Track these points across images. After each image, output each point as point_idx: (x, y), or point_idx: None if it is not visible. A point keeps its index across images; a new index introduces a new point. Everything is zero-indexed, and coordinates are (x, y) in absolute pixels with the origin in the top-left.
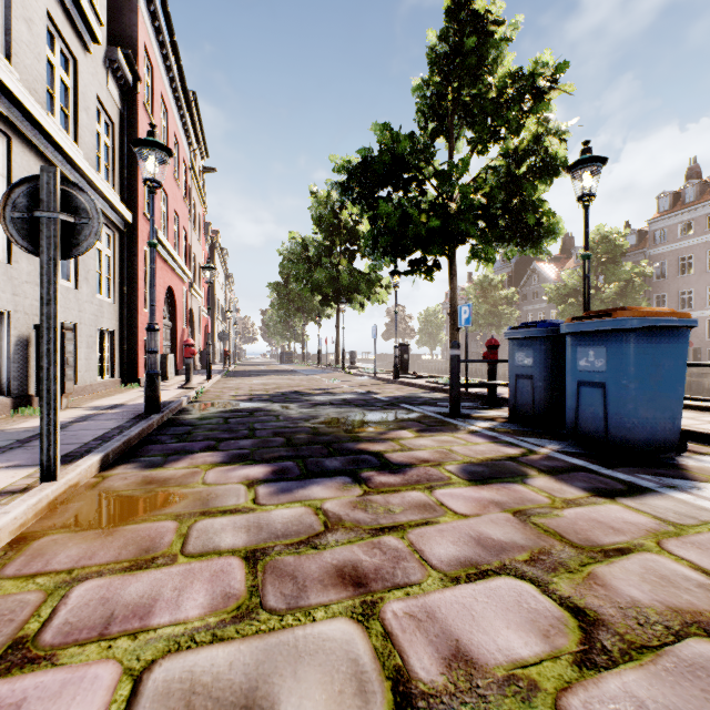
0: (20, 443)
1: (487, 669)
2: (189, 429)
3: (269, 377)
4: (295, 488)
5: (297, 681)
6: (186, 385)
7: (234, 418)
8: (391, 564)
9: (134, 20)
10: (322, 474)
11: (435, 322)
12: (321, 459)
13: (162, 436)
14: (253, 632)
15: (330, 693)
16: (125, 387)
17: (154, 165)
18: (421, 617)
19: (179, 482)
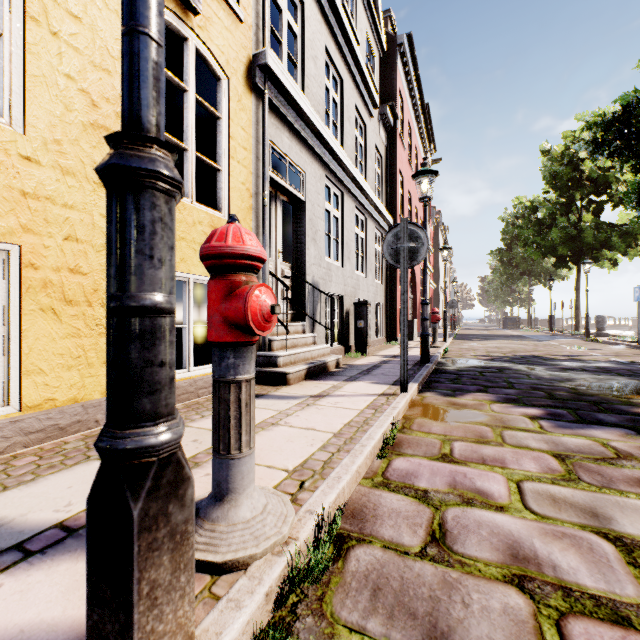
0: (366, 372)
1: None
2: (455, 376)
3: (497, 341)
4: (574, 428)
5: (625, 515)
6: (433, 344)
7: (487, 373)
8: None
9: (394, 77)
10: (598, 423)
11: None
12: (592, 413)
13: (439, 379)
14: (580, 488)
15: None
16: (389, 344)
17: (426, 187)
18: None
19: (473, 407)
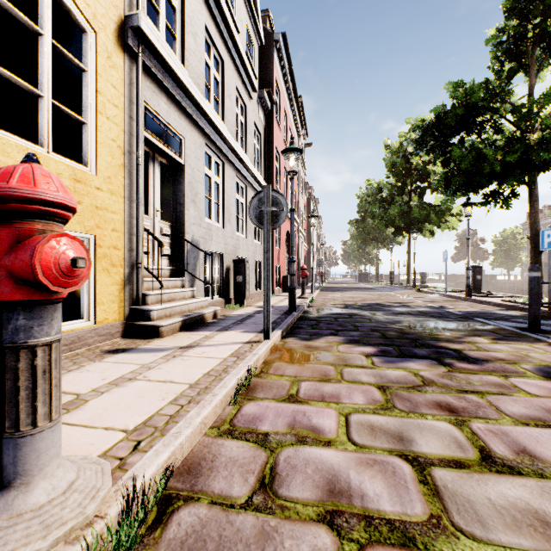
0: (240, 321)
1: (545, 461)
2: (315, 323)
3: (353, 292)
4: (397, 361)
5: (423, 436)
6: (302, 296)
7: (340, 318)
8: (473, 407)
9: (271, 67)
10: (413, 356)
11: (512, 243)
12: (410, 348)
13: (302, 325)
14: (393, 415)
15: (442, 443)
16: None
17: (293, 162)
18: (497, 432)
19: (324, 349)
